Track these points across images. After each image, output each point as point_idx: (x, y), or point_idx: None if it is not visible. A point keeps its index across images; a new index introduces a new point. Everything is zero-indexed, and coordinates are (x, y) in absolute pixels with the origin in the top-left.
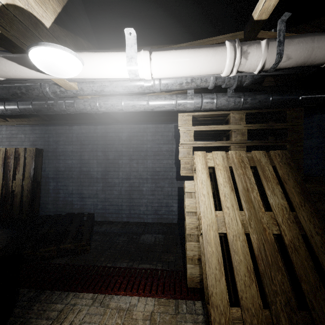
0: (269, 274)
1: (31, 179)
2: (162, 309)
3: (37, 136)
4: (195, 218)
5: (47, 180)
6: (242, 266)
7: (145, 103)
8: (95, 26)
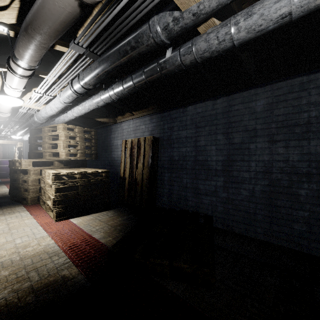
0: None
1: (149, 168)
2: None
3: (154, 125)
4: None
5: (163, 170)
6: None
7: None
8: None
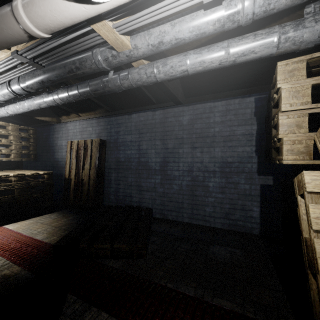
0: None
1: (96, 168)
2: None
3: (102, 128)
4: None
5: (110, 170)
6: None
7: (223, 52)
8: None
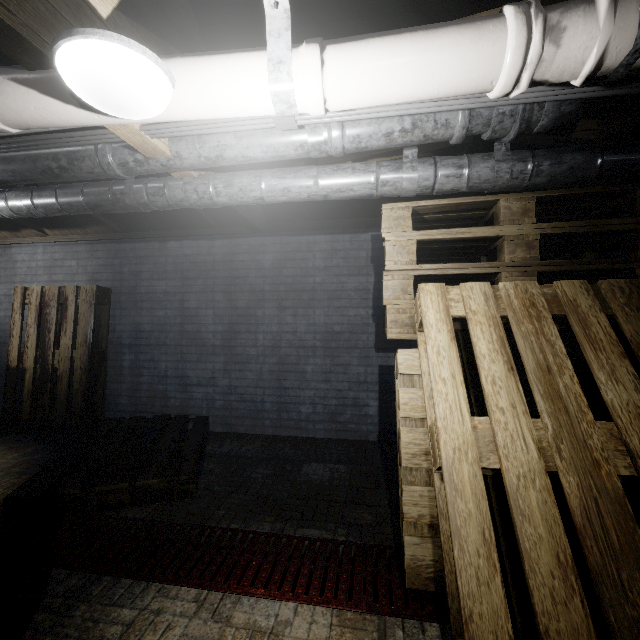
0: (615, 577)
1: (88, 346)
2: (348, 637)
3: (101, 264)
4: (422, 431)
5: (120, 348)
6: (545, 552)
7: (311, 183)
8: (206, 27)
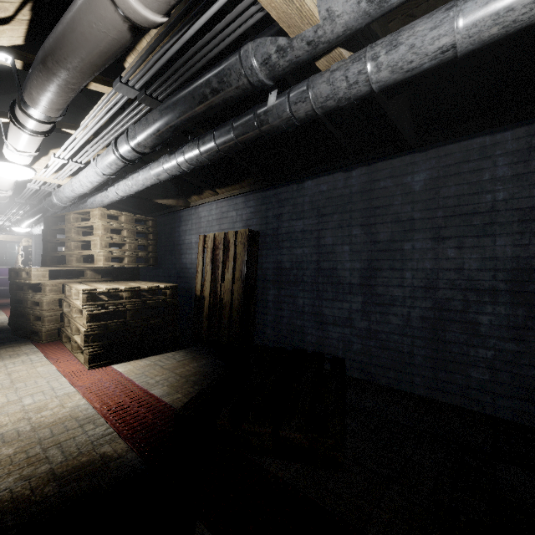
0: None
1: (242, 281)
2: None
3: (252, 211)
4: None
5: (265, 284)
6: None
7: None
8: None
